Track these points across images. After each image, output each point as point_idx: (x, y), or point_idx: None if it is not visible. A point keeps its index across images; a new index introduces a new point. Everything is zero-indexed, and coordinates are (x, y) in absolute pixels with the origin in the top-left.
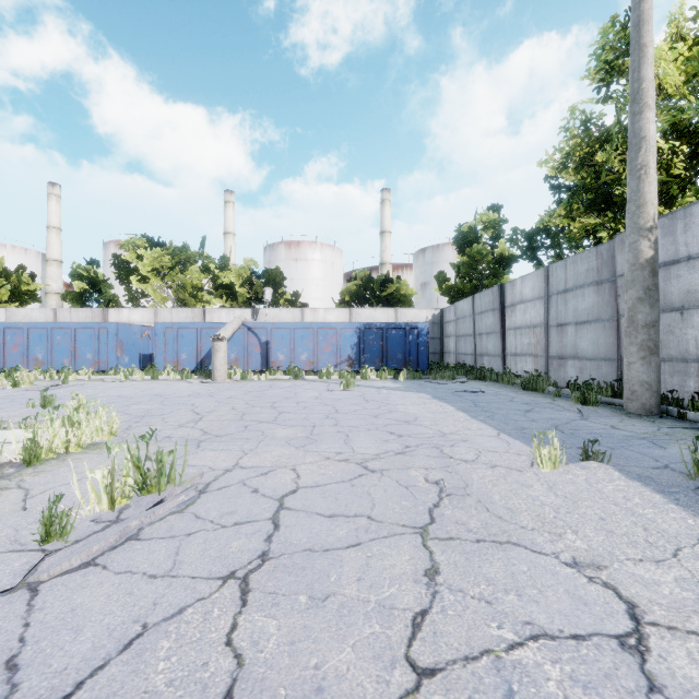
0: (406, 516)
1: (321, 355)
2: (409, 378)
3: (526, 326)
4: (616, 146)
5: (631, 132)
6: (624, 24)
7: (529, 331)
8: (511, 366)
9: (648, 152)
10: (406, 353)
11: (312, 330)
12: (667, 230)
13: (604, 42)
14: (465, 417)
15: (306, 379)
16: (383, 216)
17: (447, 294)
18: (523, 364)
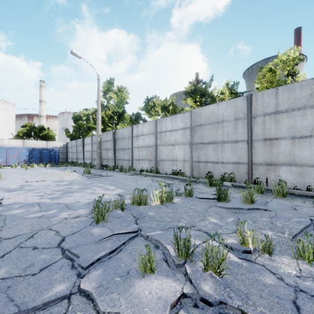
0: (43, 177)
1: (11, 159)
2: (50, 166)
3: (88, 151)
4: (104, 112)
5: (97, 117)
6: (108, 83)
7: (89, 152)
8: (85, 162)
9: (99, 122)
10: (50, 158)
11: (6, 149)
12: (106, 135)
13: (105, 85)
14: (61, 171)
15: (4, 168)
16: (41, 93)
17: (69, 137)
18: (88, 161)
